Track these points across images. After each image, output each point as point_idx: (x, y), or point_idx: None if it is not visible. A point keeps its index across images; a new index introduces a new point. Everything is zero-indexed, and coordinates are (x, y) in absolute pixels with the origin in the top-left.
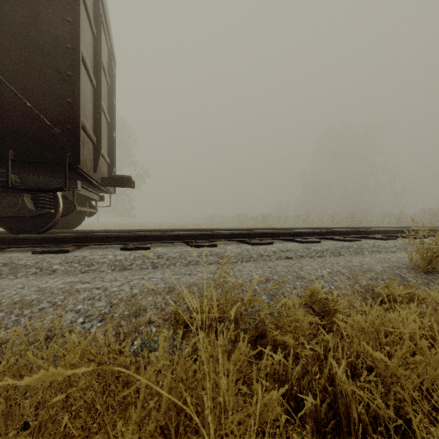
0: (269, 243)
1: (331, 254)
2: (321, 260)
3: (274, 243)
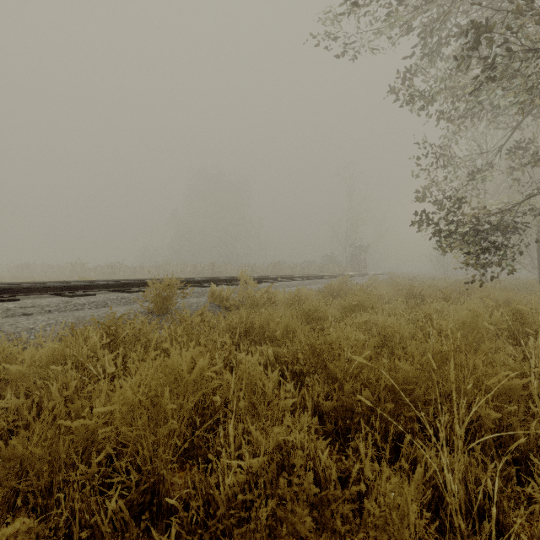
0: (13, 299)
1: (94, 306)
2: (65, 314)
3: (26, 300)
